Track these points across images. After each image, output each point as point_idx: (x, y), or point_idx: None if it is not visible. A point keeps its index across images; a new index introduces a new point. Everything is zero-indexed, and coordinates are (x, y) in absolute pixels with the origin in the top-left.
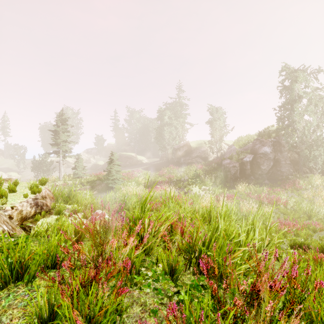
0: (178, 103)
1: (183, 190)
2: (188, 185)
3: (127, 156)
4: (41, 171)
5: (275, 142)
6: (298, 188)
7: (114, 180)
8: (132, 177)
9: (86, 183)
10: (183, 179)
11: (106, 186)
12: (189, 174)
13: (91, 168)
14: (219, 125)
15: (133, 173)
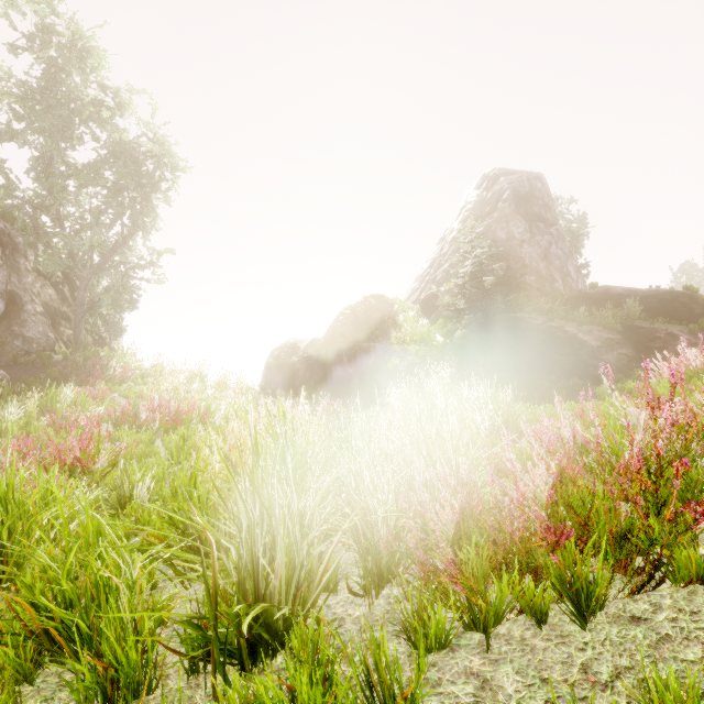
0: None
1: None
2: None
3: None
4: None
5: (4, 231)
6: (118, 379)
7: None
8: None
9: None
10: None
11: None
12: None
13: None
14: None
15: None
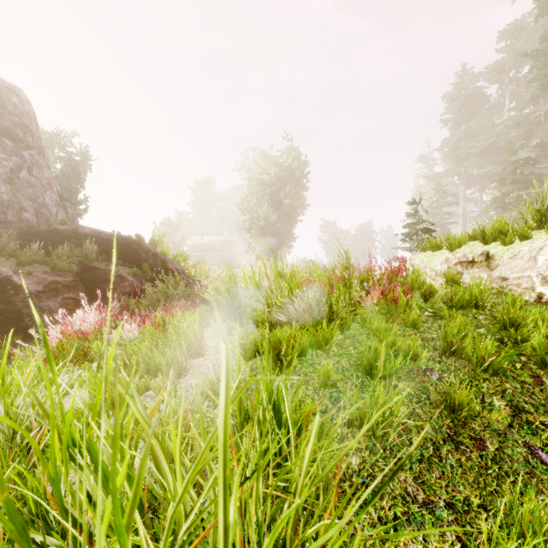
0: None
1: None
2: None
3: None
4: None
5: None
6: None
7: None
8: None
9: None
10: None
11: None
12: None
13: None
14: None
15: None
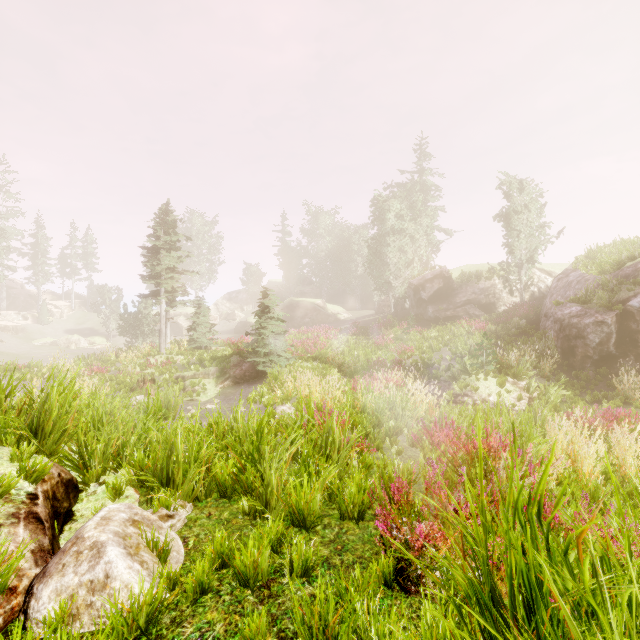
0: (419, 182)
1: (448, 386)
2: (463, 373)
3: (306, 306)
4: (139, 334)
5: None
6: None
7: (269, 357)
8: (315, 349)
9: (210, 361)
10: (438, 356)
11: (252, 368)
12: (451, 345)
13: (236, 330)
14: (528, 224)
15: (317, 340)
